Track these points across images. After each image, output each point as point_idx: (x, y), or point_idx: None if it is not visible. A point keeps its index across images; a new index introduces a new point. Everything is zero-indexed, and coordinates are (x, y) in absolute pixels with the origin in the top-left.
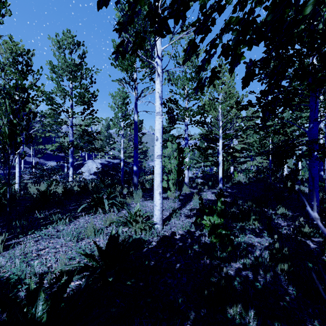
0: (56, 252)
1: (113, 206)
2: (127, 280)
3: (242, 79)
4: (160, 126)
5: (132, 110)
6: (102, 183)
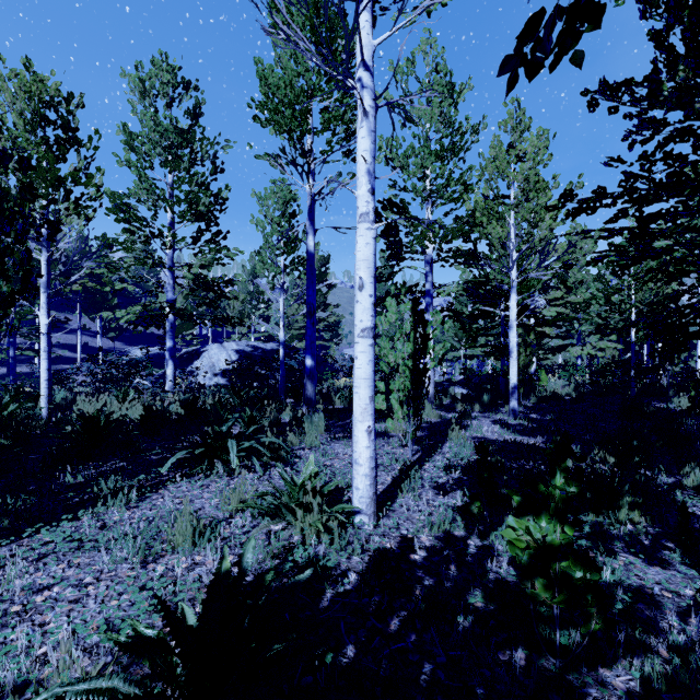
0: (77, 600)
1: (252, 457)
2: None
3: None
4: (370, 250)
5: (303, 230)
6: (235, 396)
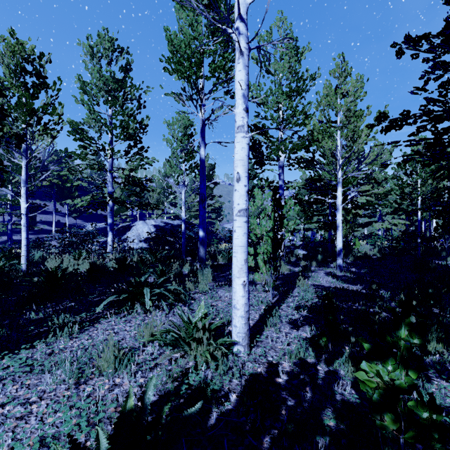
0: (22, 417)
1: (161, 300)
2: None
3: None
4: (245, 152)
5: (198, 145)
6: (152, 256)
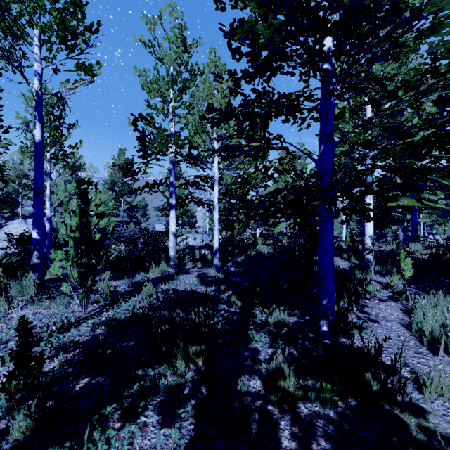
0: None
1: None
2: None
3: None
4: None
5: (68, 130)
6: None
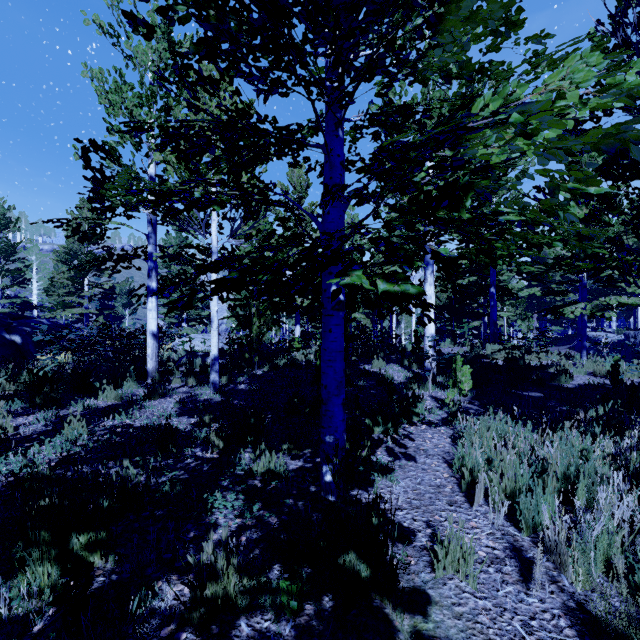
0: None
1: None
2: None
3: None
4: None
5: None
6: None
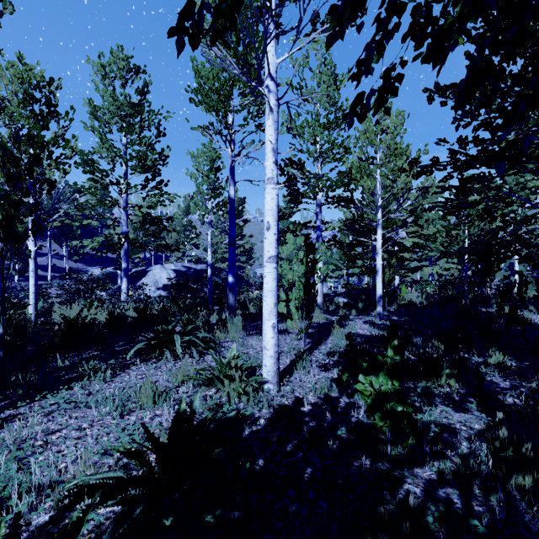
0: (80, 437)
1: (191, 347)
2: (207, 512)
3: (459, 84)
4: (274, 203)
5: (226, 181)
6: (175, 304)
